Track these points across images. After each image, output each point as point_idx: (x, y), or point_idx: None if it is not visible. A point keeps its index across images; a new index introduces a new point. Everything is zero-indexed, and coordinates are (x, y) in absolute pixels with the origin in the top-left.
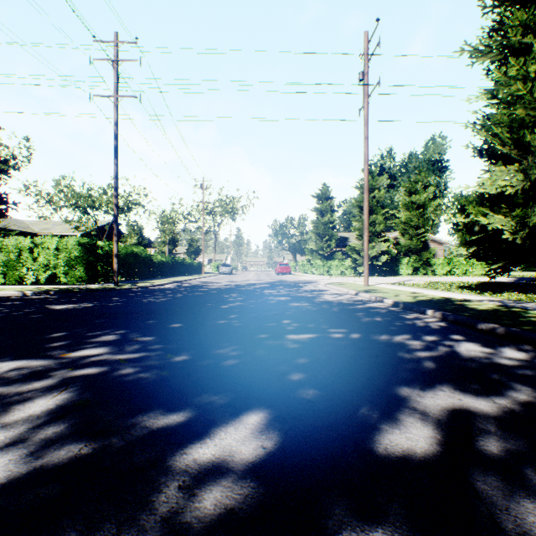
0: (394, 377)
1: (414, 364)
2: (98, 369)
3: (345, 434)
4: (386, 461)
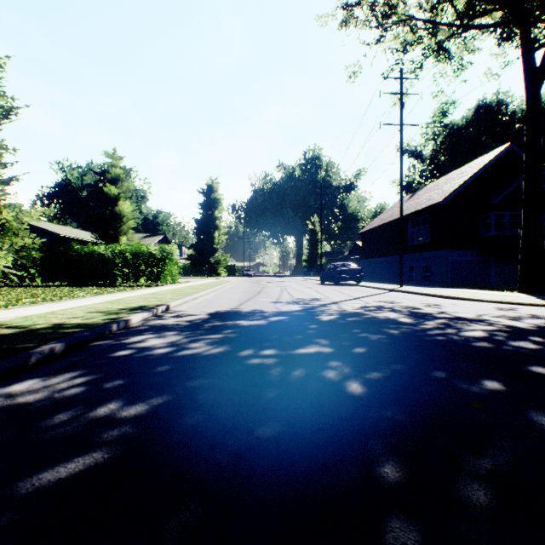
0: (261, 326)
1: (239, 330)
2: (424, 326)
3: (296, 318)
4: (288, 316)
